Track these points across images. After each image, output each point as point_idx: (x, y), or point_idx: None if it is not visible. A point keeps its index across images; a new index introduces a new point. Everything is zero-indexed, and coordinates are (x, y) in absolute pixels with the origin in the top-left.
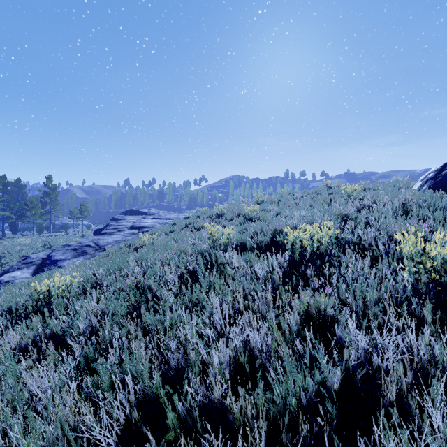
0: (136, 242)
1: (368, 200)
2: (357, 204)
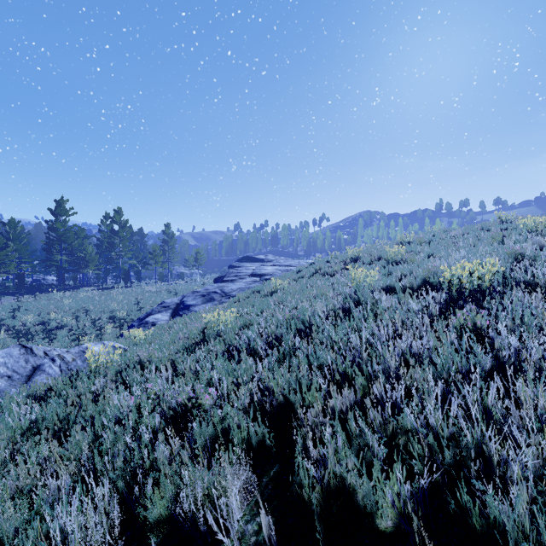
0: (267, 288)
1: None
2: (541, 241)
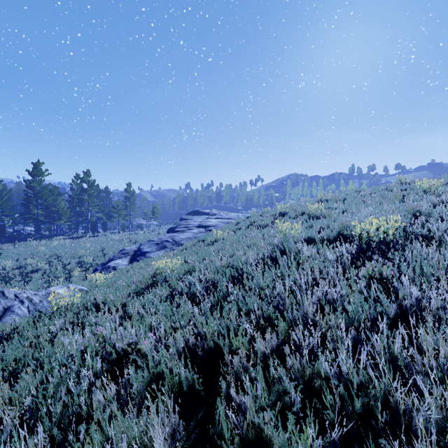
0: (210, 238)
1: (447, 196)
2: (434, 200)
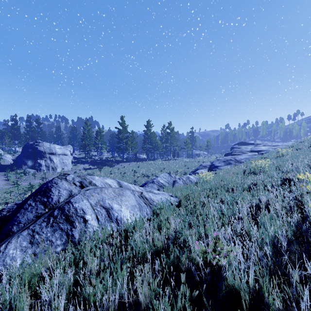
0: (274, 154)
1: None
2: None
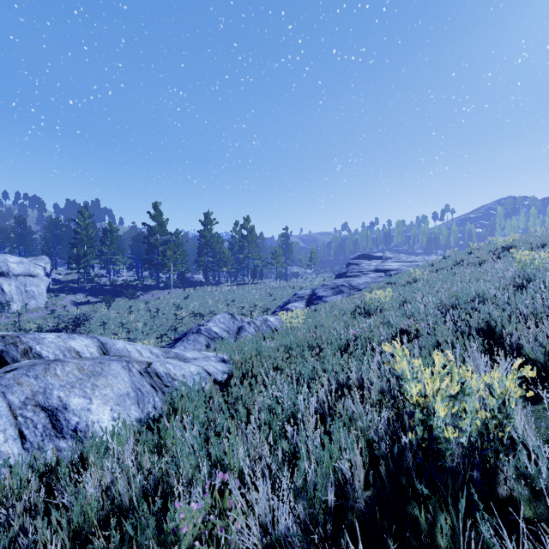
0: (404, 278)
1: None
2: None
